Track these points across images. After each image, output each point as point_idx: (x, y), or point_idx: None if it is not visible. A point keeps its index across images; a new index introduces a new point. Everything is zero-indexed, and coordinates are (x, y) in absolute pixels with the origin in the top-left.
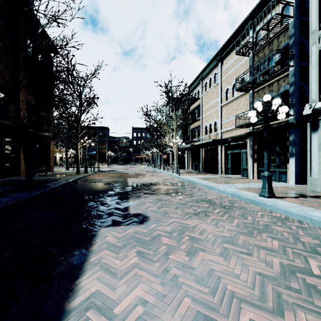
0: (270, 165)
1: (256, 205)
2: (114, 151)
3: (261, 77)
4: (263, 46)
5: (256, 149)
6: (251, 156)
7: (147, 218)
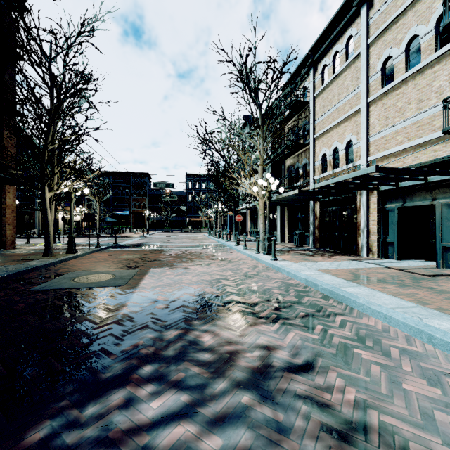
0: None
1: None
2: (157, 210)
3: None
4: None
5: None
6: None
7: None
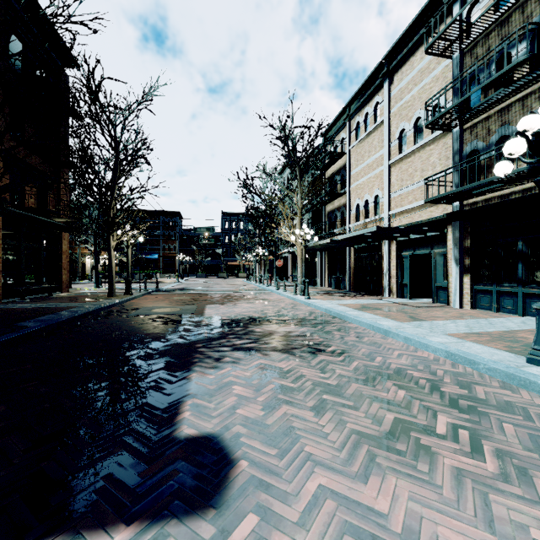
0: (502, 281)
1: (538, 394)
2: (190, 253)
3: (481, 98)
4: (486, 33)
5: (467, 247)
6: (457, 262)
7: (227, 470)
